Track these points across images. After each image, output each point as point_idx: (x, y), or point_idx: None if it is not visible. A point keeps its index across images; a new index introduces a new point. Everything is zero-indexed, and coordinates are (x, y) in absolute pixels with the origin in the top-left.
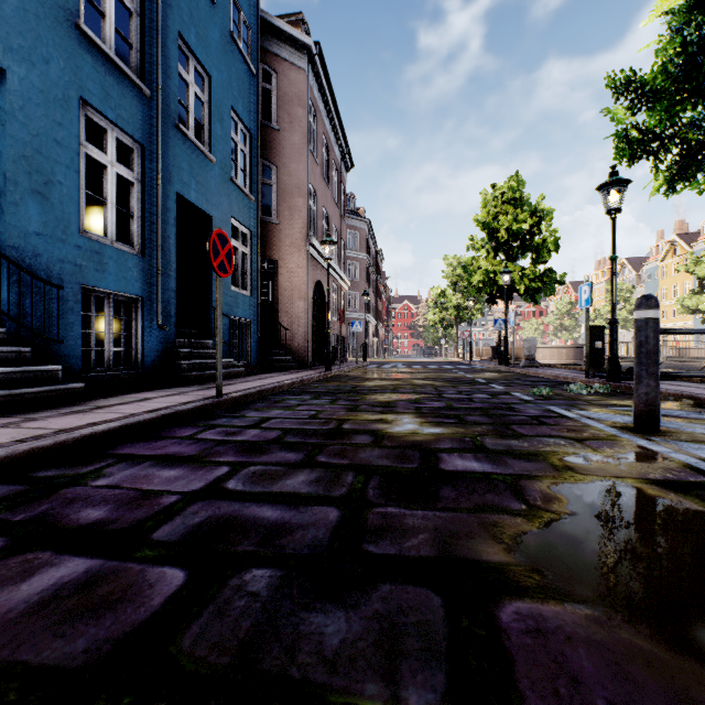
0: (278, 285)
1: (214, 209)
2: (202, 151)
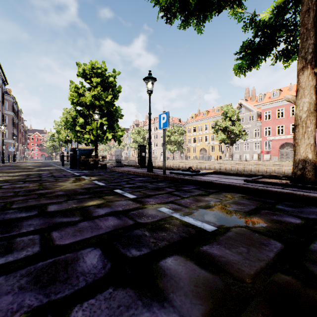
0: None
1: None
2: None
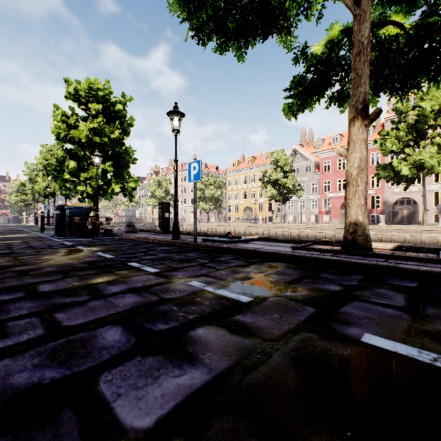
0: None
1: None
2: None
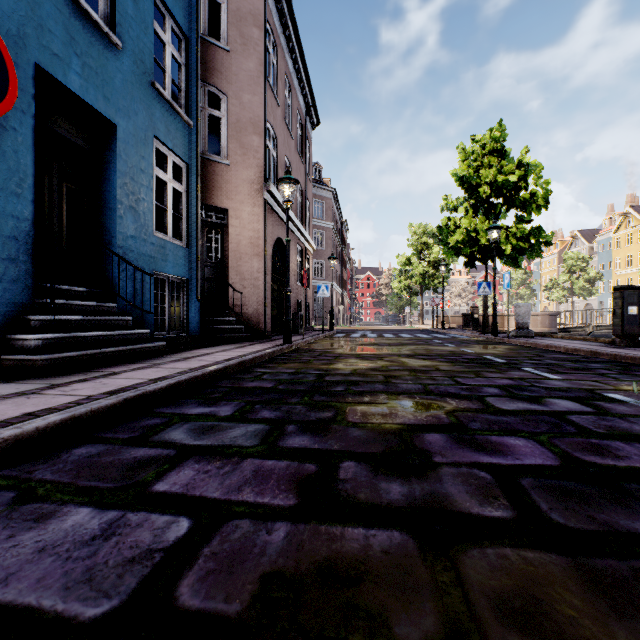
0: (228, 239)
1: (120, 116)
2: (93, 20)
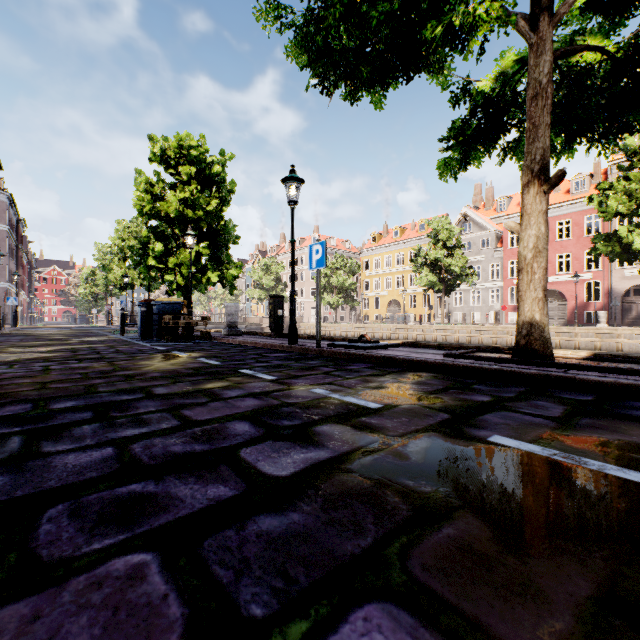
0: None
1: None
2: None
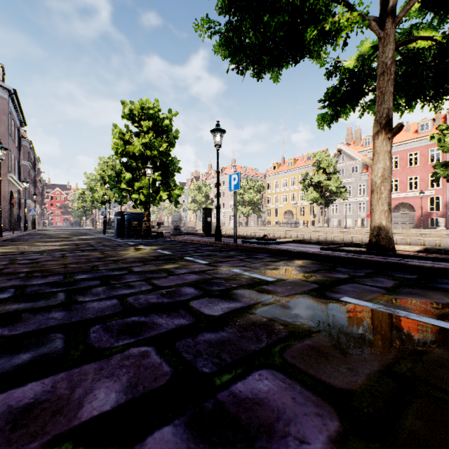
0: None
1: None
2: None
